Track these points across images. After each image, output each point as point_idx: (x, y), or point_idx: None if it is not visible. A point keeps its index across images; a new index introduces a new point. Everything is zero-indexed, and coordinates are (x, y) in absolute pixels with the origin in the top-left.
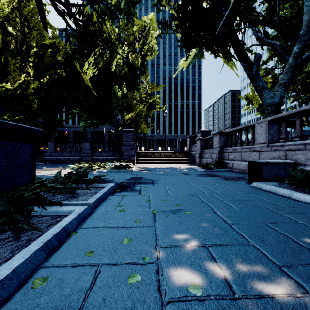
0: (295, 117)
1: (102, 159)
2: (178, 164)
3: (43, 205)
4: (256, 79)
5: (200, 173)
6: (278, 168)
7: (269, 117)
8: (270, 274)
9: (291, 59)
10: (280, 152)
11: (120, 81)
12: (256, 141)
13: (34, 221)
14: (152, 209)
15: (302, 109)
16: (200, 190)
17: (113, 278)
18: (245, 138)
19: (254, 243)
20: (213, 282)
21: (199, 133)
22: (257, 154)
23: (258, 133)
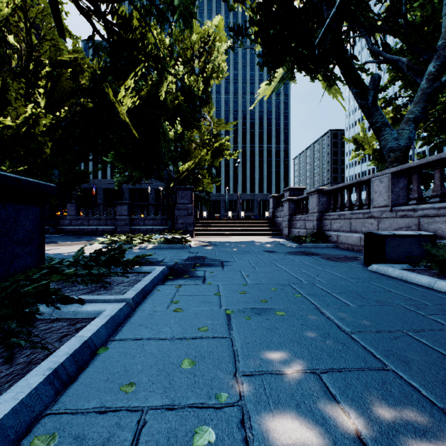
0: (433, 167)
1: (147, 229)
2: (257, 236)
3: (54, 303)
4: (373, 112)
5: (291, 250)
6: (409, 243)
7: (393, 168)
8: (432, 426)
9: (425, 83)
10: (410, 220)
11: (173, 116)
12: (373, 203)
13: (40, 329)
14: (225, 308)
15: (443, 156)
16: (294, 276)
17: (168, 435)
18: (357, 199)
19: (394, 368)
20: (340, 442)
21: (288, 192)
22: (375, 222)
23: (377, 191)
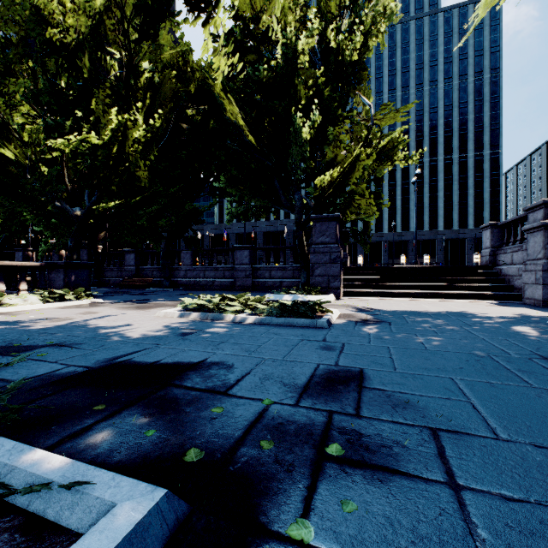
0: None
1: (273, 283)
2: (464, 300)
3: None
4: None
5: None
6: None
7: None
8: None
9: None
10: None
11: (307, 107)
12: None
13: None
14: None
15: None
16: None
17: None
18: None
19: None
20: None
21: (540, 210)
22: None
23: None
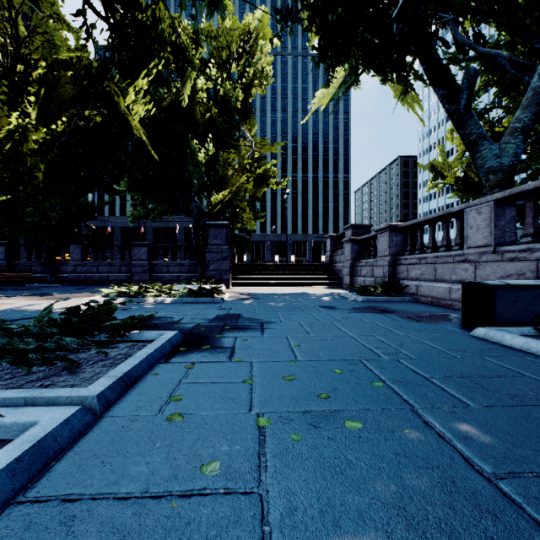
0: None
1: (171, 277)
2: (311, 287)
3: None
4: (467, 121)
5: (356, 304)
6: (528, 297)
7: (498, 194)
8: None
9: (538, 80)
10: (523, 264)
11: (203, 133)
12: (468, 241)
13: None
14: (257, 411)
15: None
16: (367, 346)
17: None
18: (443, 237)
19: None
20: None
21: (350, 230)
22: (470, 268)
23: (473, 226)
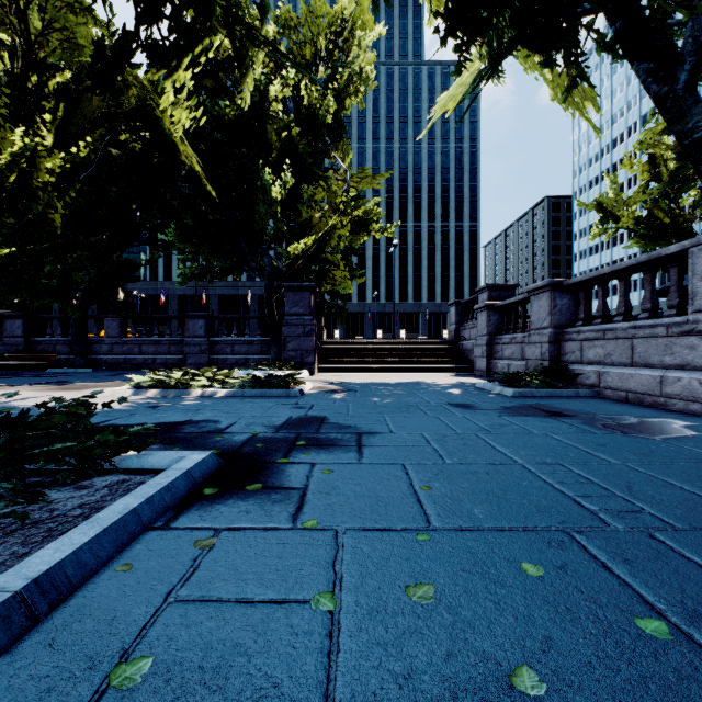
0: None
1: (237, 359)
2: (430, 373)
3: None
4: (689, 108)
5: (506, 402)
6: None
7: None
8: None
9: None
10: None
11: (279, 160)
12: (696, 301)
13: None
14: None
15: None
16: (564, 492)
17: None
18: (645, 297)
19: None
20: None
21: (485, 293)
22: (701, 345)
23: None
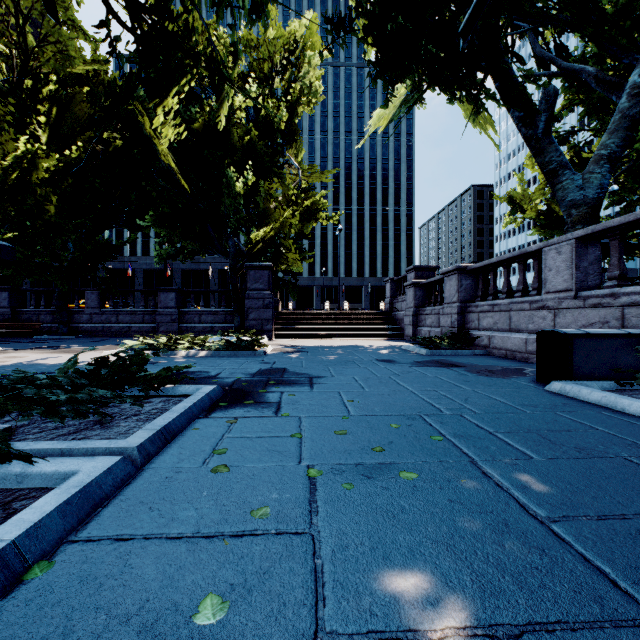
0: None
1: (204, 327)
2: (368, 339)
3: None
4: (546, 147)
5: (419, 358)
6: (610, 347)
7: (579, 231)
8: None
9: (626, 101)
10: (607, 311)
11: (242, 159)
12: (546, 285)
13: None
14: (307, 463)
15: None
16: (428, 401)
17: None
18: (519, 281)
19: None
20: None
21: (413, 273)
22: (549, 316)
23: (552, 268)
